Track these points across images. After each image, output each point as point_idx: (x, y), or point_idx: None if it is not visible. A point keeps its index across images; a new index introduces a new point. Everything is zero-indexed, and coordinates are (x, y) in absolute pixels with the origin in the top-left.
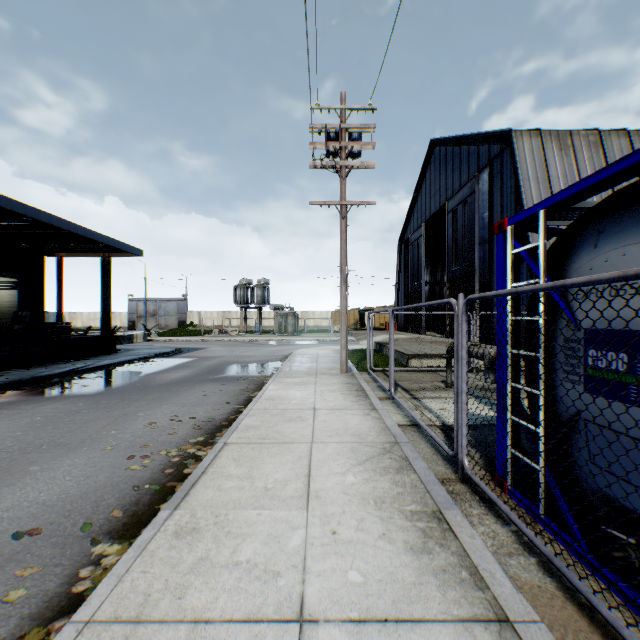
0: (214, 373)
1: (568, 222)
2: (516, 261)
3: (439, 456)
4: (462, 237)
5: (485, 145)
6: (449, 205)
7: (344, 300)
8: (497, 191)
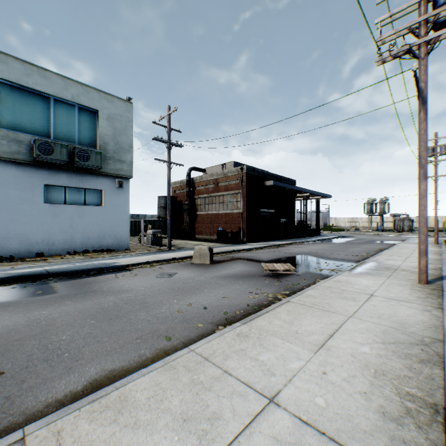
0: (371, 242)
1: None
2: None
3: None
4: None
5: None
6: None
7: (435, 215)
8: None
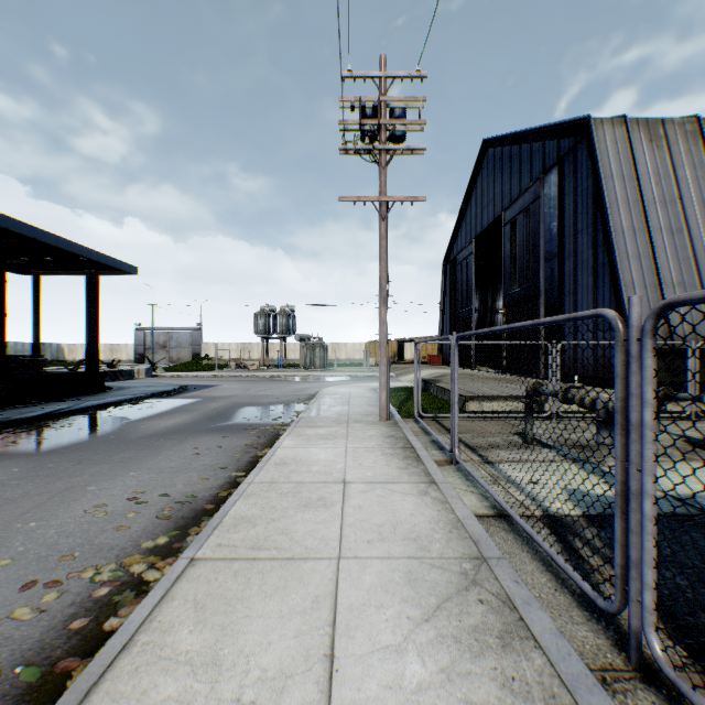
0: (217, 420)
1: None
2: None
3: (567, 595)
4: (523, 253)
5: (553, 140)
6: (506, 216)
7: (384, 326)
8: (569, 195)
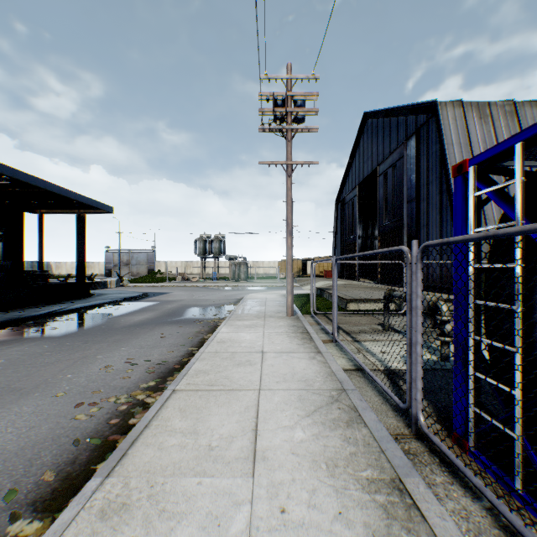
0: (173, 316)
1: (534, 162)
2: (476, 205)
3: (388, 406)
4: (392, 196)
5: (412, 115)
6: (380, 169)
7: (290, 250)
8: (423, 155)
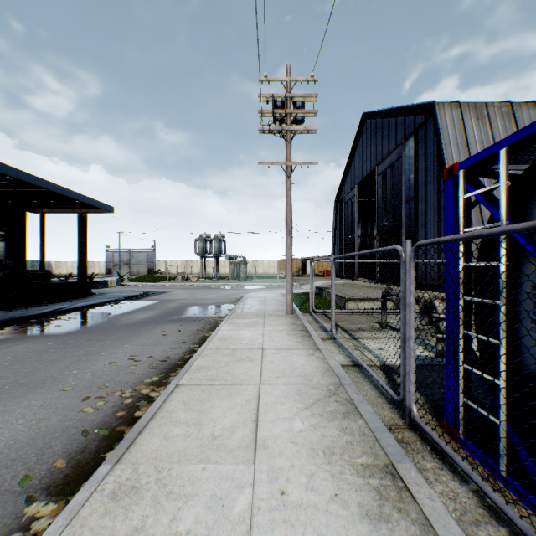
0: (174, 314)
1: (521, 166)
2: (466, 206)
3: (383, 399)
4: (390, 196)
5: (411, 116)
6: (379, 169)
7: (289, 250)
8: (421, 156)
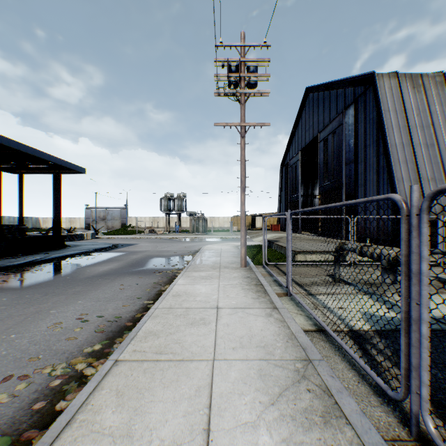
0: (136, 266)
1: None
2: None
3: (366, 386)
4: (331, 159)
5: (351, 87)
6: (321, 136)
7: (243, 206)
8: (361, 122)
